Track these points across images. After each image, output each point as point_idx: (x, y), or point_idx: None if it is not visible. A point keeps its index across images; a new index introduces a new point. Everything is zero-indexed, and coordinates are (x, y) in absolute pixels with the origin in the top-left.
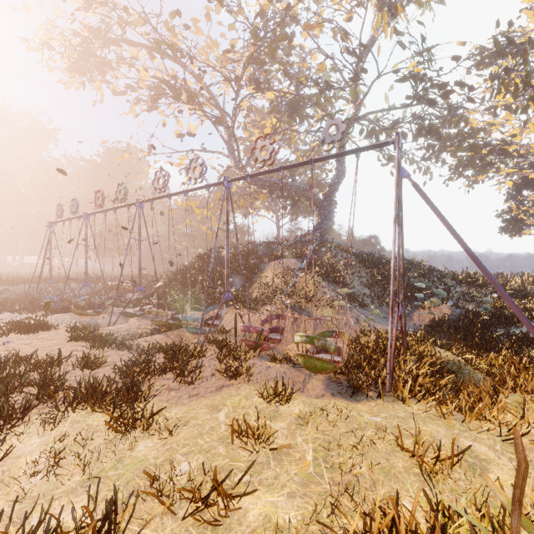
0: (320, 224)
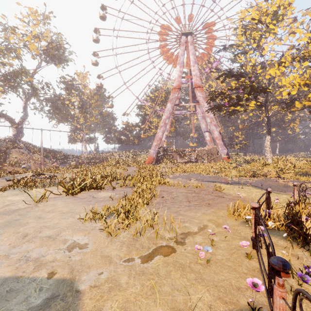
0: (18, 134)
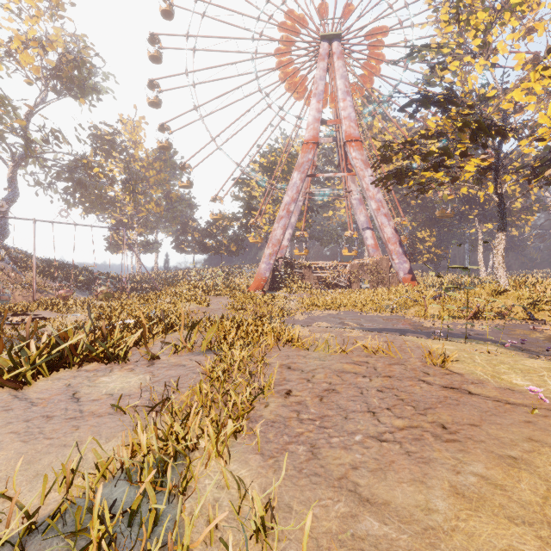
0: None
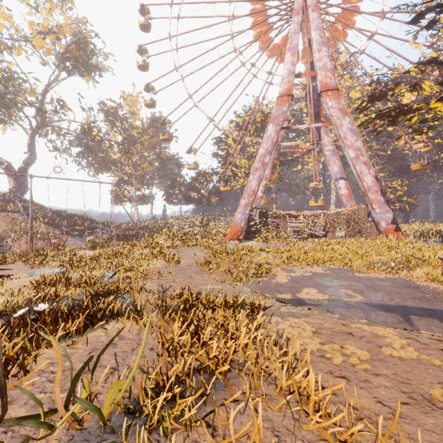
0: (18, 189)
